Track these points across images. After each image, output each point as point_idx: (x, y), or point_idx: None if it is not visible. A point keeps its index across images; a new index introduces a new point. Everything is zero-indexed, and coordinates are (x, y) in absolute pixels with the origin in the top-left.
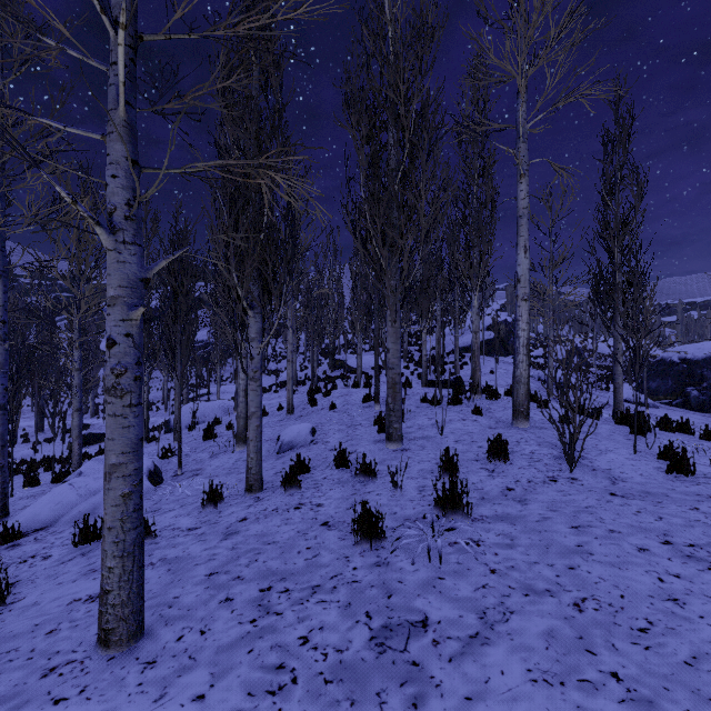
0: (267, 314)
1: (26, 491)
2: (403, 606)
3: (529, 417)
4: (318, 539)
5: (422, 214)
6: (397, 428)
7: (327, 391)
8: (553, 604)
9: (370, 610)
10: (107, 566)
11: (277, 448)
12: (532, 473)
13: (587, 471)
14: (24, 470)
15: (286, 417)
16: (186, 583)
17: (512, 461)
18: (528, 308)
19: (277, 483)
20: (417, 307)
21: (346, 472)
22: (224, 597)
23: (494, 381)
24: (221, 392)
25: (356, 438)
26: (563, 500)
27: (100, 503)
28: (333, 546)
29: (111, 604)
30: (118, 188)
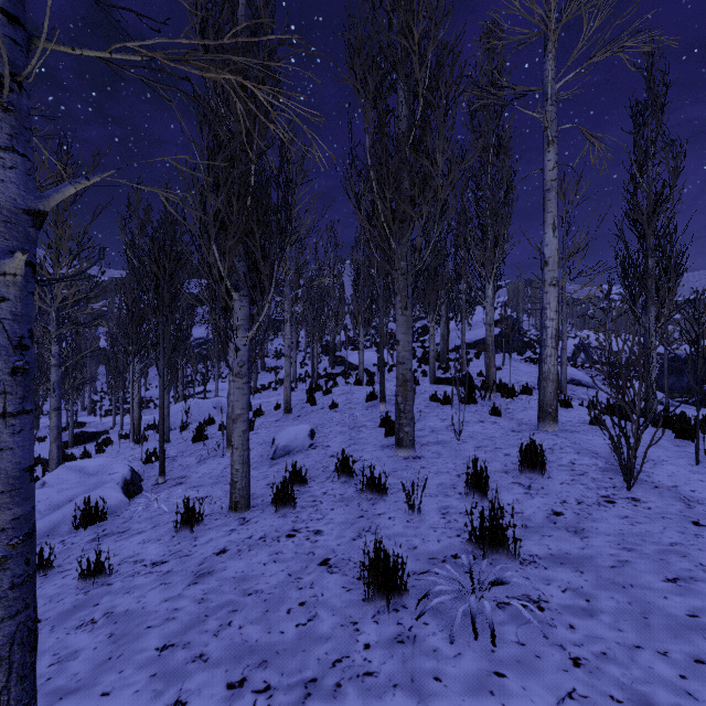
0: (254, 297)
1: None
2: None
3: (558, 418)
4: (315, 588)
5: (438, 184)
6: (408, 432)
7: (327, 389)
8: None
9: None
10: None
11: (271, 453)
12: (580, 491)
13: (648, 489)
14: None
15: (283, 416)
16: (126, 664)
17: (550, 474)
18: (557, 294)
19: (268, 499)
20: (424, 298)
21: (349, 486)
22: (174, 697)
23: (503, 378)
24: (220, 390)
25: (360, 442)
26: (634, 532)
27: (60, 521)
28: (336, 601)
29: None
30: None
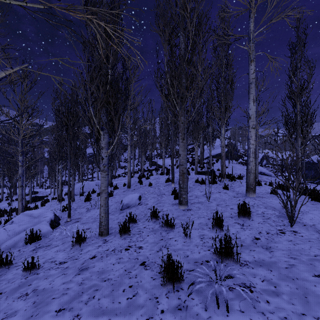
0: (110, 133)
1: None
2: None
3: (255, 191)
4: (137, 278)
5: (199, 80)
6: (184, 197)
7: (147, 176)
8: None
9: None
10: None
11: (120, 207)
12: (267, 227)
13: (301, 226)
14: None
15: (127, 189)
16: (39, 319)
17: (253, 218)
18: (255, 132)
19: (117, 230)
20: (192, 134)
21: (156, 224)
22: None
23: (229, 171)
24: (99, 176)
25: (162, 202)
26: (296, 249)
27: (19, 240)
28: (147, 285)
29: None
30: None
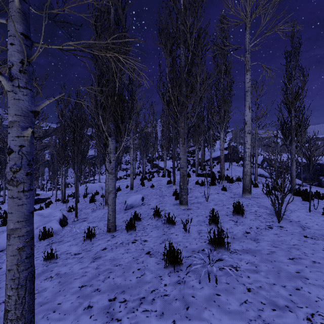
0: (118, 139)
1: (0, 228)
2: (197, 316)
3: (251, 192)
4: (144, 263)
5: (198, 89)
6: (185, 198)
7: (149, 179)
8: (293, 318)
9: (176, 319)
10: (7, 294)
11: (124, 207)
12: (258, 223)
13: (287, 222)
14: (4, 216)
15: (129, 191)
16: (67, 293)
17: (246, 216)
18: (250, 137)
19: (123, 227)
20: (193, 138)
21: (159, 221)
22: (87, 304)
23: (229, 174)
24: (101, 179)
25: (164, 202)
26: (279, 240)
27: None
28: (153, 268)
29: (10, 319)
30: (14, 51)
